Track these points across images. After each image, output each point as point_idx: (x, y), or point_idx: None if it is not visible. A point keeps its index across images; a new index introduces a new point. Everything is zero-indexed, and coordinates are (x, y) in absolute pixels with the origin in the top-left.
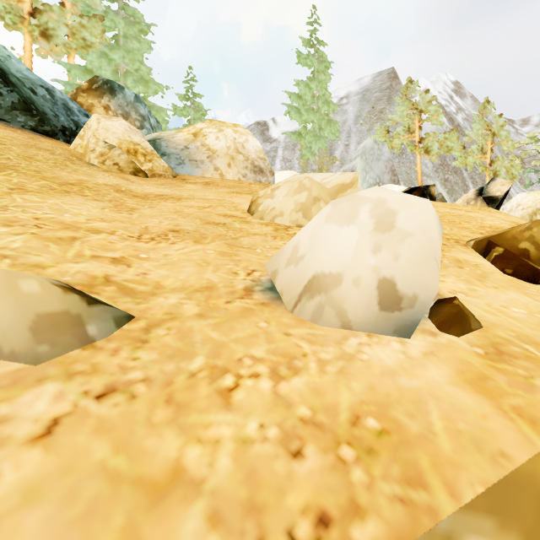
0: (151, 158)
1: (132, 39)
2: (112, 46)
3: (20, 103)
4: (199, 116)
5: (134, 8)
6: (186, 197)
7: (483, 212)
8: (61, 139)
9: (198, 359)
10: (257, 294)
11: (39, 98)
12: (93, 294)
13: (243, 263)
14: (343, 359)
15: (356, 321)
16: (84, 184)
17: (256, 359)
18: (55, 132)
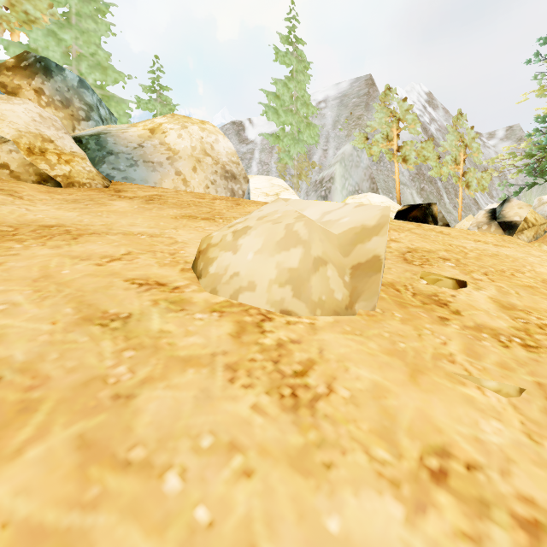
0: (70, 159)
1: (87, 18)
2: (62, 24)
3: None
4: (167, 110)
5: None
6: (96, 229)
7: (513, 245)
8: None
9: None
10: None
11: None
12: None
13: None
14: None
15: None
16: None
17: None
18: None
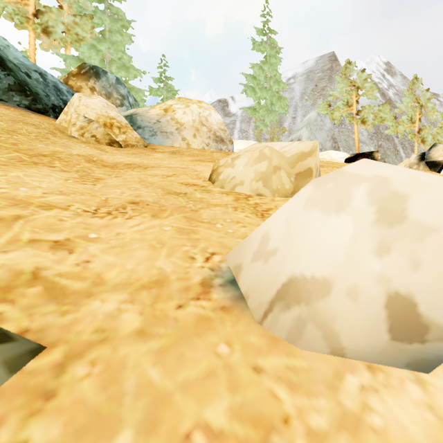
0: (125, 130)
1: (116, 33)
2: (100, 39)
3: (16, 85)
4: (171, 95)
5: (117, 8)
6: (153, 165)
7: None
8: (51, 116)
9: (122, 436)
10: (216, 290)
11: (33, 81)
12: (4, 304)
13: (201, 243)
14: (346, 427)
15: (352, 348)
16: (57, 155)
17: (212, 433)
18: (46, 109)
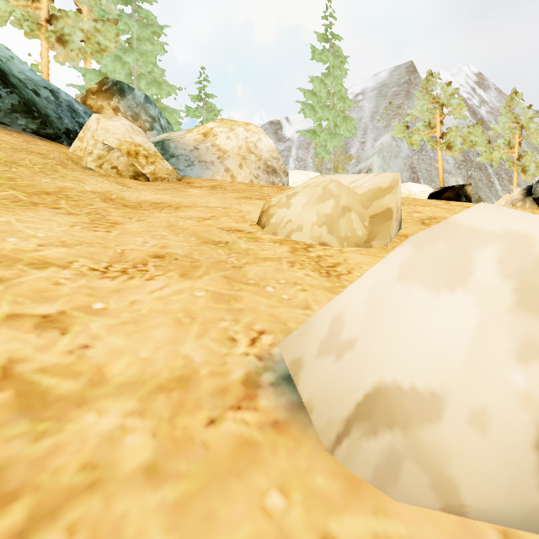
0: (154, 160)
1: (146, 41)
2: (126, 49)
3: (20, 105)
4: (212, 116)
5: (147, 11)
6: (187, 204)
7: None
8: (65, 142)
9: None
10: (266, 393)
11: (42, 100)
12: None
13: (246, 316)
14: None
15: (479, 507)
16: (65, 192)
17: None
18: (58, 134)
